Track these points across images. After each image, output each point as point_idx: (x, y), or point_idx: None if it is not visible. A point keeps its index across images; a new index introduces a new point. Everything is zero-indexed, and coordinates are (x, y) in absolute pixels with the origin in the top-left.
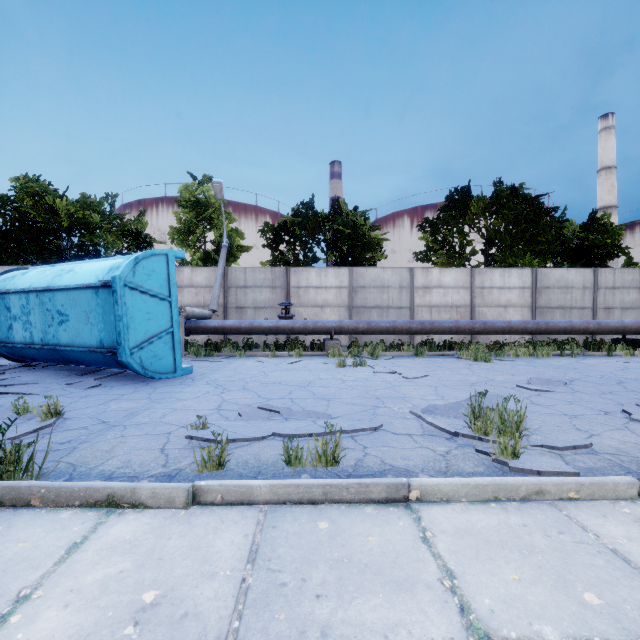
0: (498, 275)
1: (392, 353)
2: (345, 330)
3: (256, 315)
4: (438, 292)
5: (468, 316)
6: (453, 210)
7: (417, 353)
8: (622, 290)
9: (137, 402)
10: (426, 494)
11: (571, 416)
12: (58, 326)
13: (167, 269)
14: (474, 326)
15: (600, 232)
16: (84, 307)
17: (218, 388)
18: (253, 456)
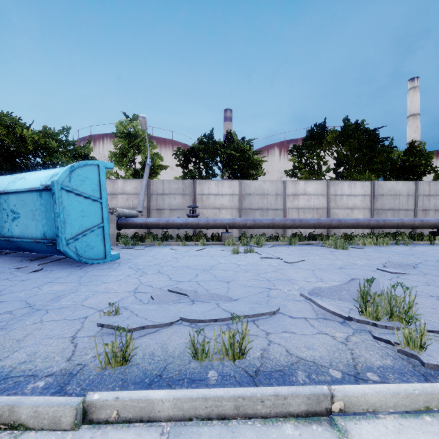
0: (347, 186)
1: (272, 242)
2: (237, 225)
3: (171, 215)
4: (303, 198)
5: (325, 215)
6: (313, 140)
7: (290, 242)
8: (435, 197)
9: (67, 285)
10: (350, 405)
11: (437, 297)
12: (11, 222)
13: (98, 176)
14: (331, 222)
15: (417, 156)
16: (31, 206)
17: (138, 272)
18: (160, 346)
